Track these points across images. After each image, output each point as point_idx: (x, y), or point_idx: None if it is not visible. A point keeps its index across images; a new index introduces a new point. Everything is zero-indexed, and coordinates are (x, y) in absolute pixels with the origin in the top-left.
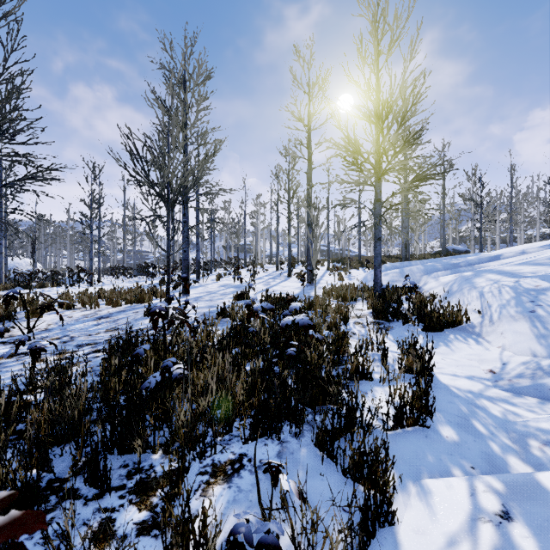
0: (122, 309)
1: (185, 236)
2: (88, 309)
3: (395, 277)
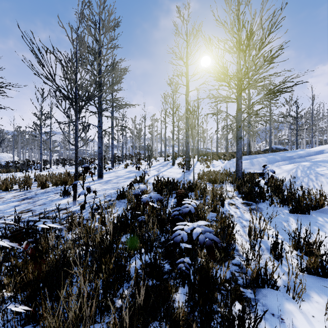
0: (47, 191)
1: (99, 137)
2: (21, 191)
3: (247, 165)
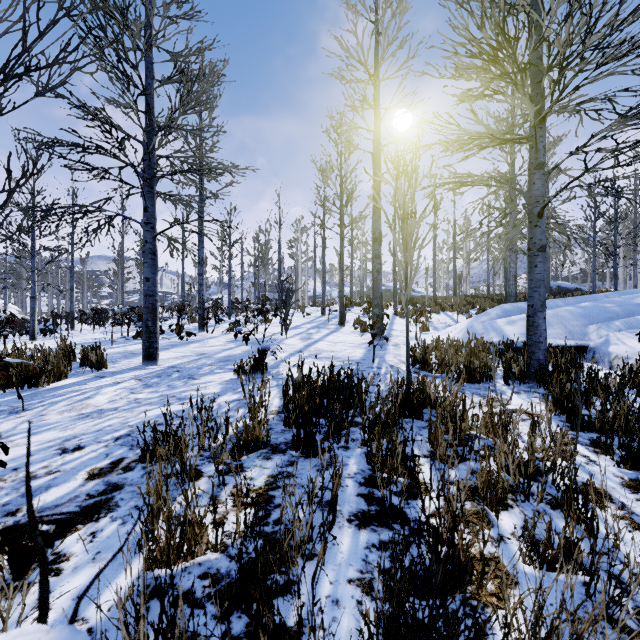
0: None
1: (147, 251)
2: None
3: None
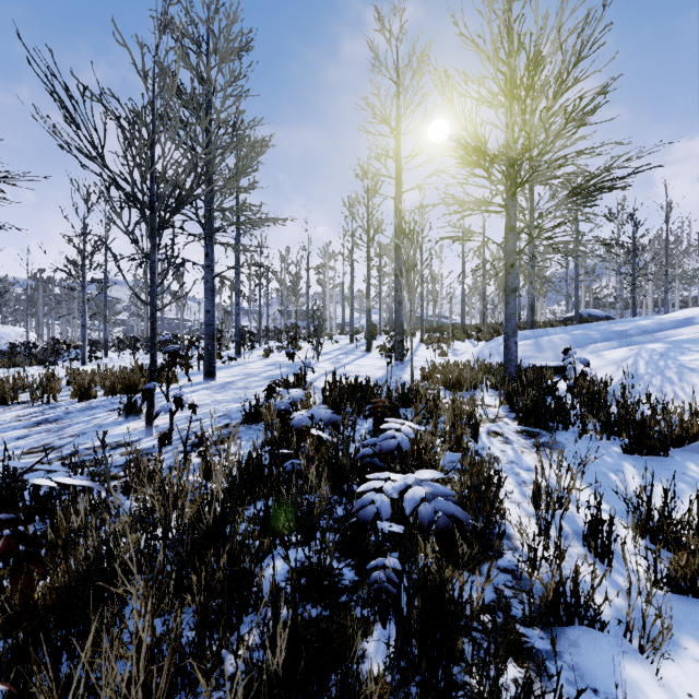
0: (92, 405)
1: (208, 289)
2: (35, 405)
3: (528, 351)
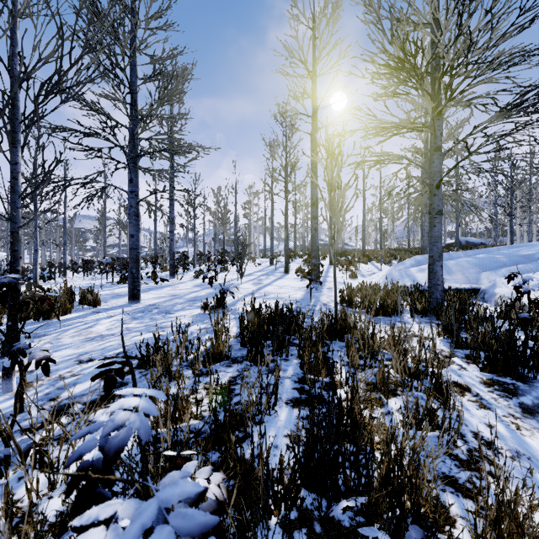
0: None
1: (132, 213)
2: None
3: None
